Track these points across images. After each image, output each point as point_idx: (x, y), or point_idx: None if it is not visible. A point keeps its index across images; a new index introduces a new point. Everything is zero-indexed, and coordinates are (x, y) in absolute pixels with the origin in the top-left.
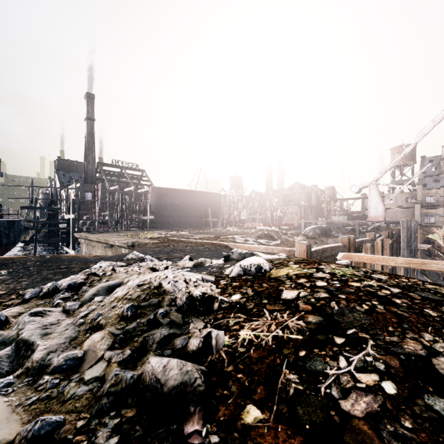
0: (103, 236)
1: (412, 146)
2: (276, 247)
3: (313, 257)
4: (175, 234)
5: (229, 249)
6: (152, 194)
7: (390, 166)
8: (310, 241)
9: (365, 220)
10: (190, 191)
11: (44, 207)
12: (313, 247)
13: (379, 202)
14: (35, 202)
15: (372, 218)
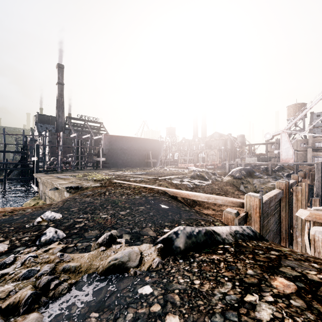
0: (53, 177)
1: (318, 100)
2: (219, 197)
3: (263, 209)
4: (119, 174)
5: (167, 197)
6: (104, 140)
7: (299, 117)
8: (237, 181)
9: (282, 163)
10: (135, 138)
11: (12, 151)
12: (240, 186)
13: (290, 147)
14: (4, 146)
15: (284, 160)
